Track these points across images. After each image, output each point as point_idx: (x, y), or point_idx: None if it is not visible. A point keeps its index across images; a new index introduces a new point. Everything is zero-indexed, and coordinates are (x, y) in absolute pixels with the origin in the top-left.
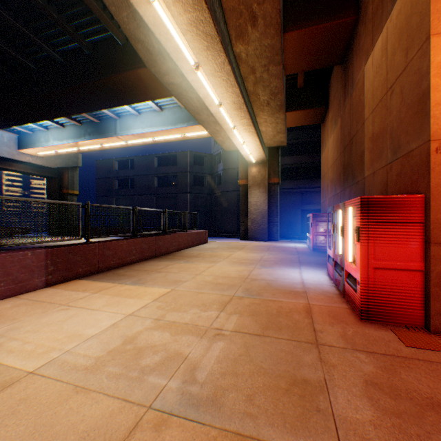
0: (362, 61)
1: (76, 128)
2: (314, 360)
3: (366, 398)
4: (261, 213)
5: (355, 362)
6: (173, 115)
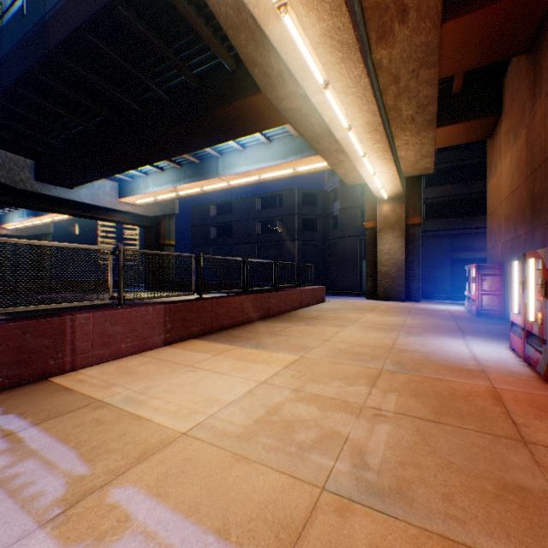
0: None
1: (176, 171)
2: (527, 463)
3: None
4: (395, 264)
5: None
6: (284, 146)
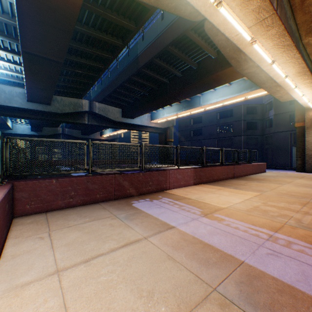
0: None
1: (177, 106)
2: None
3: None
4: None
5: None
6: (238, 86)
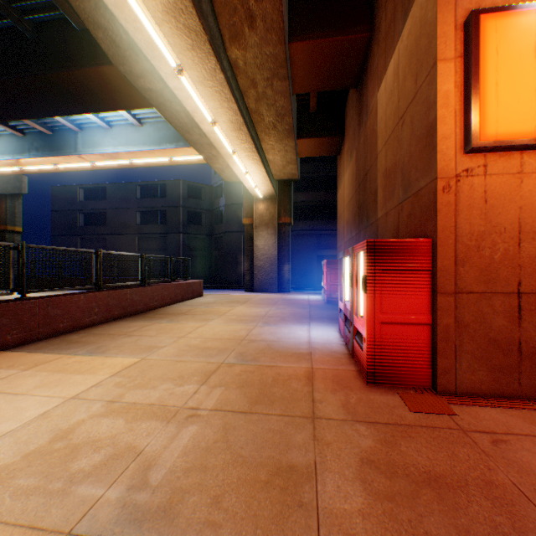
0: (375, 86)
1: (17, 140)
2: (307, 439)
3: (359, 481)
4: (270, 259)
5: (353, 437)
6: (158, 132)
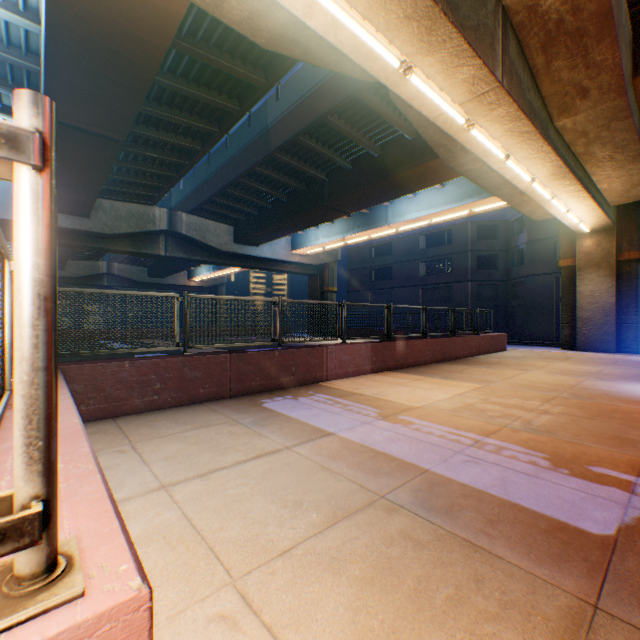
0: None
1: (344, 222)
2: None
3: None
4: (601, 308)
5: None
6: (458, 189)
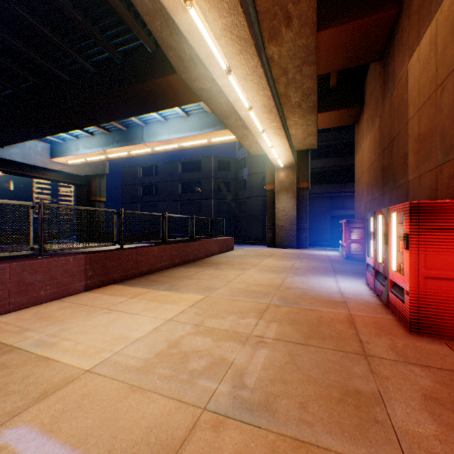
0: (405, 57)
1: (105, 136)
2: (364, 371)
3: (426, 412)
4: (289, 219)
5: (409, 376)
6: (200, 120)
